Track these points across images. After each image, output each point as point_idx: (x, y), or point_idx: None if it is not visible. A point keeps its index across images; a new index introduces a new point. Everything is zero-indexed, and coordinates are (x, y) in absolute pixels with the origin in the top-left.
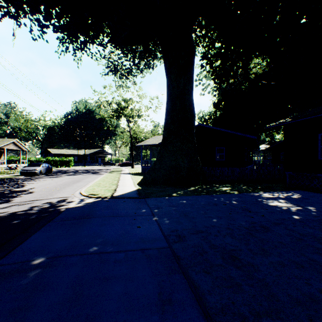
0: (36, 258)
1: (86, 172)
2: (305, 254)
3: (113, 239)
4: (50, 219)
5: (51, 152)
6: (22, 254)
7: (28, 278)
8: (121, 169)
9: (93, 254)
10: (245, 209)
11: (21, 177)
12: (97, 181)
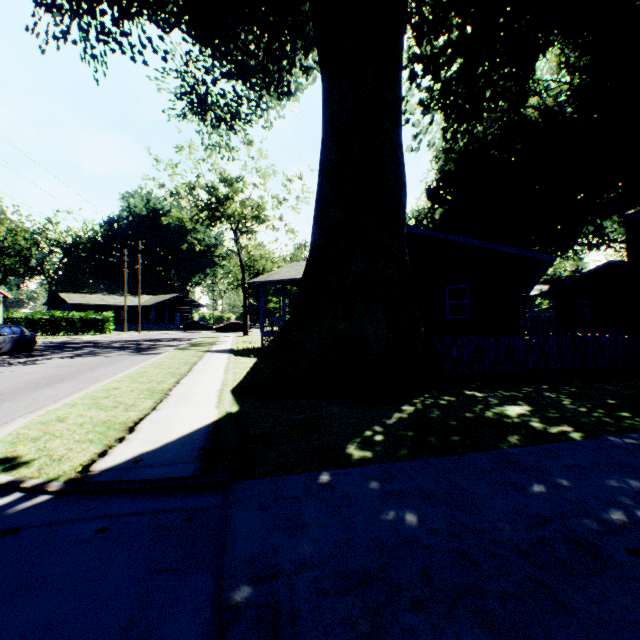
0: None
1: (128, 347)
2: None
3: None
4: None
5: (66, 300)
6: None
7: None
8: (216, 340)
9: None
10: None
11: None
12: (114, 381)
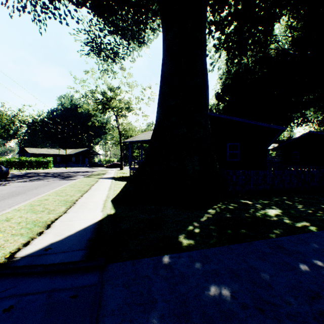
0: None
1: (58, 175)
2: None
3: None
4: None
5: (28, 151)
6: None
7: None
8: (106, 172)
9: None
10: None
11: None
12: (46, 195)
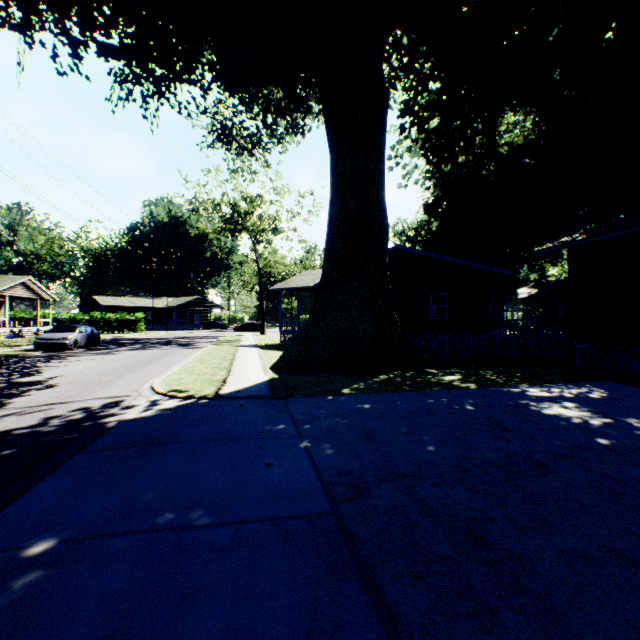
0: (36, 541)
1: (169, 343)
2: (634, 531)
3: (212, 493)
4: (81, 445)
5: (100, 302)
6: (6, 532)
7: (8, 594)
8: (240, 338)
9: (165, 531)
10: (493, 422)
11: (36, 354)
12: (189, 363)
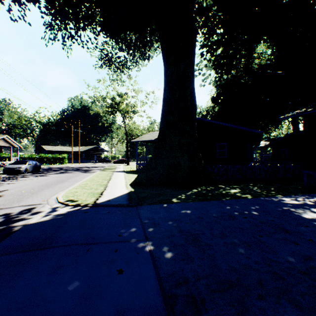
0: None
1: (78, 170)
2: None
3: (63, 315)
4: None
5: (45, 149)
6: None
7: None
8: (115, 167)
9: None
10: (276, 225)
11: (3, 176)
12: (84, 181)
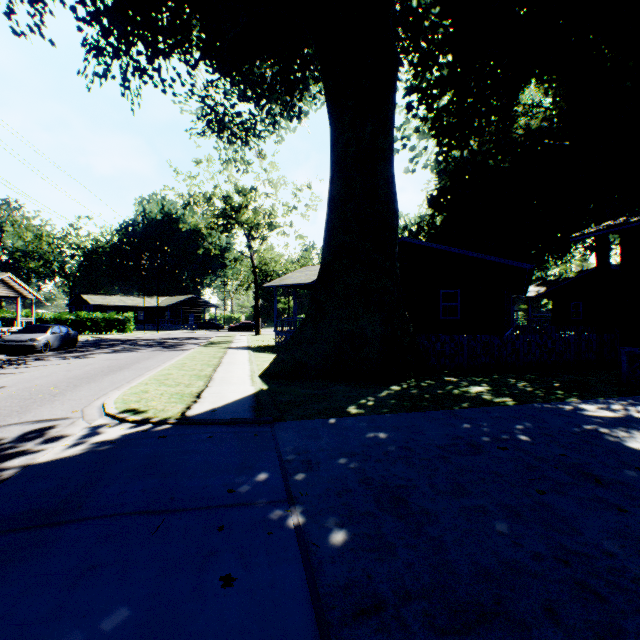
0: None
1: (155, 344)
2: None
3: None
4: None
5: (89, 301)
6: None
7: None
8: (232, 338)
9: None
10: (572, 466)
11: None
12: (165, 369)
